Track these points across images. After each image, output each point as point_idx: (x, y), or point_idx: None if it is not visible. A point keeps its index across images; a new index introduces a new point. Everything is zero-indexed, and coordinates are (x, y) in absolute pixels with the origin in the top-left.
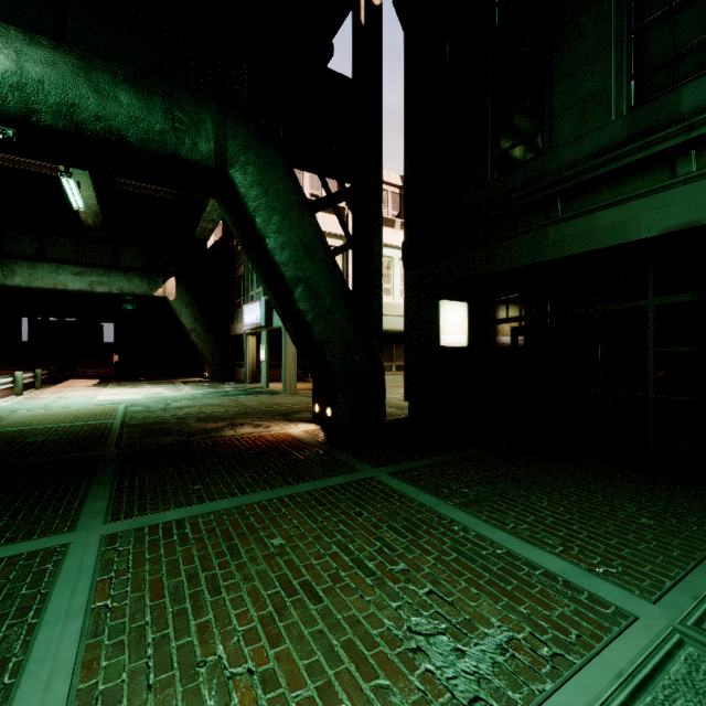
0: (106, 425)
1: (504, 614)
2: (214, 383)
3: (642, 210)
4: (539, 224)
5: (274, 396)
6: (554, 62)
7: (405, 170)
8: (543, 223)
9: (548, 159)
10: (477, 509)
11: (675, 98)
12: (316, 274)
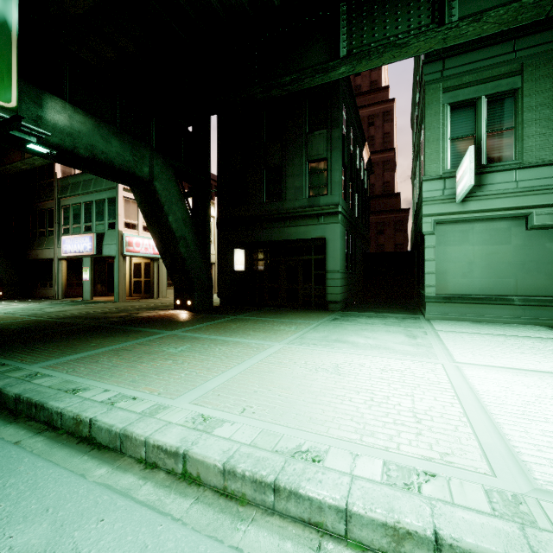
0: (40, 320)
1: (295, 325)
2: (24, 300)
3: (311, 229)
4: (282, 226)
5: (115, 303)
6: (286, 169)
7: (218, 183)
8: (283, 226)
9: (285, 203)
10: (276, 318)
11: (319, 199)
12: (188, 234)
